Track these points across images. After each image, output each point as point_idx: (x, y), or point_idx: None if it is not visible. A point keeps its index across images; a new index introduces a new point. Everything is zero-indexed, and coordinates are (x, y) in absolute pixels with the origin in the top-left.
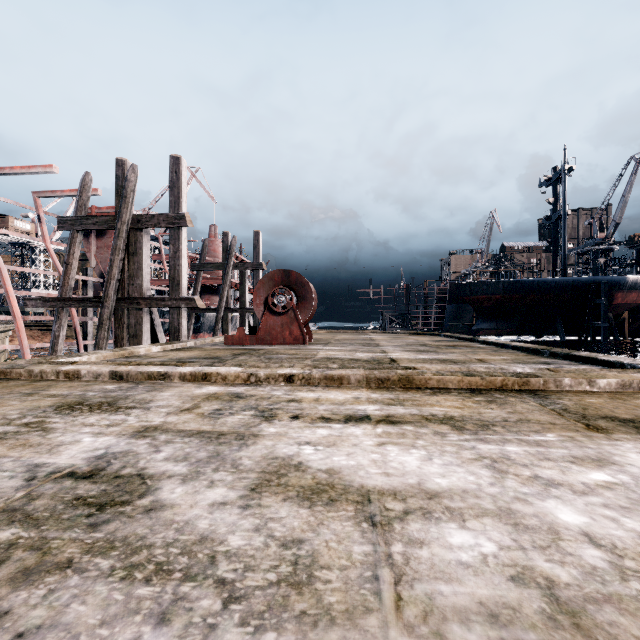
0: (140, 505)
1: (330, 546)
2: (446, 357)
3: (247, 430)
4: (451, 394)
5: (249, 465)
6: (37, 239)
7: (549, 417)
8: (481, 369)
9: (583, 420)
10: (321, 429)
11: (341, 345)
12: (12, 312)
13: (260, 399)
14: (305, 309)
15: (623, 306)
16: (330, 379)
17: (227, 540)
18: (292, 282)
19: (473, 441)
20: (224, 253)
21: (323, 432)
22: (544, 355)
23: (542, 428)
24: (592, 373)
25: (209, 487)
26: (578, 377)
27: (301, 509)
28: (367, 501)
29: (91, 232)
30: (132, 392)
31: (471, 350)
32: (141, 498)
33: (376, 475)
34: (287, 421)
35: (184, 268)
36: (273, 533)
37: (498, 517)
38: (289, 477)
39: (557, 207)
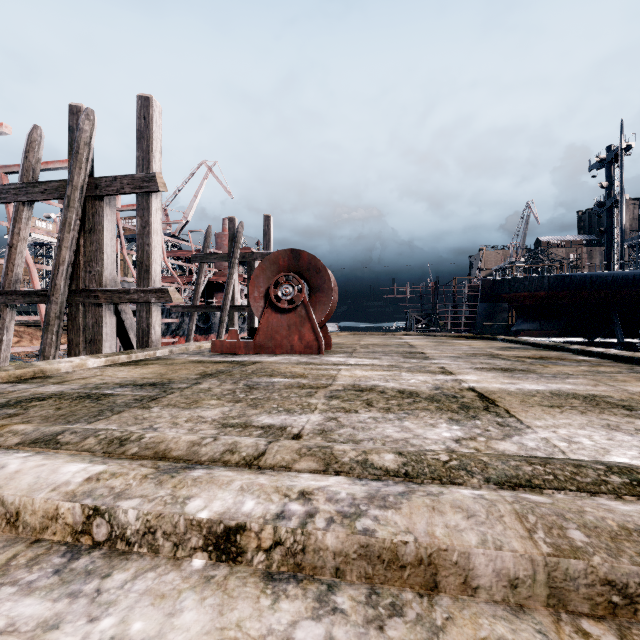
0: None
1: None
2: (577, 388)
3: None
4: None
5: None
6: (2, 223)
7: None
8: None
9: None
10: None
11: (372, 355)
12: None
13: None
14: (321, 304)
15: None
16: (384, 560)
17: None
18: (303, 267)
19: None
20: (230, 242)
21: None
22: None
23: None
24: None
25: None
26: None
27: None
28: None
29: None
30: None
31: (588, 368)
32: None
33: None
34: None
35: (157, 249)
36: None
37: None
38: None
39: (612, 191)
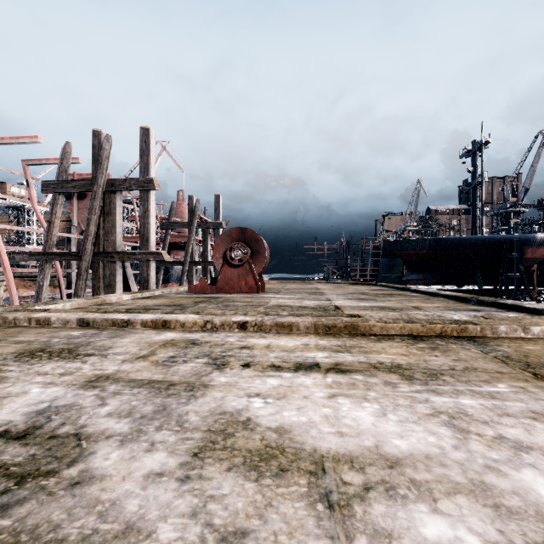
0: (66, 476)
1: (279, 541)
2: (384, 304)
3: (198, 380)
4: (395, 341)
5: (195, 422)
6: (26, 201)
7: (494, 365)
8: (420, 316)
9: (529, 368)
10: (271, 378)
11: (290, 294)
12: (2, 265)
13: (214, 346)
14: (259, 262)
15: (532, 260)
16: (280, 326)
17: (156, 531)
18: (247, 238)
19: (425, 392)
20: (189, 214)
21: (273, 382)
22: (472, 303)
23: (491, 377)
24: (525, 320)
25: (148, 451)
26: (513, 324)
27: (247, 483)
28: (321, 471)
29: (73, 195)
30: (95, 338)
31: (406, 298)
32: (70, 466)
33: (329, 435)
34: (238, 369)
35: (152, 226)
36: (212, 520)
37: (473, 495)
38: (236, 438)
39: (475, 175)
